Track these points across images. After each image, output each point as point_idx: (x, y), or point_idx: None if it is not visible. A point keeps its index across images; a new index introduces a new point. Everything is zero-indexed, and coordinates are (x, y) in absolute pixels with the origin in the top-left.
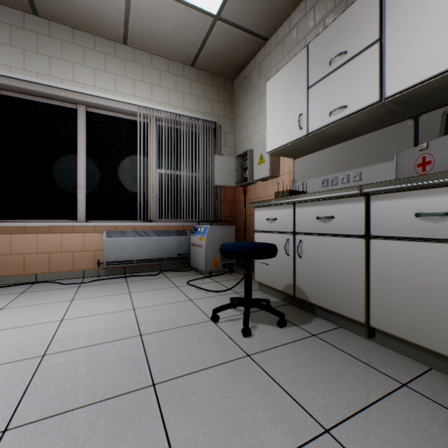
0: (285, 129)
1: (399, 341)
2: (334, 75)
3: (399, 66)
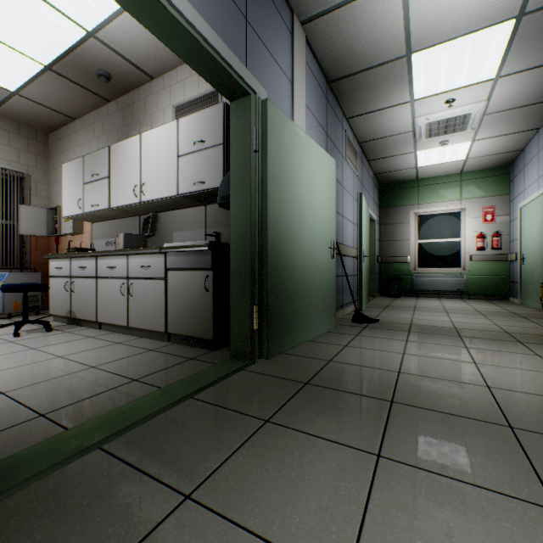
0: (74, 205)
1: (108, 325)
2: (95, 184)
3: (114, 195)
